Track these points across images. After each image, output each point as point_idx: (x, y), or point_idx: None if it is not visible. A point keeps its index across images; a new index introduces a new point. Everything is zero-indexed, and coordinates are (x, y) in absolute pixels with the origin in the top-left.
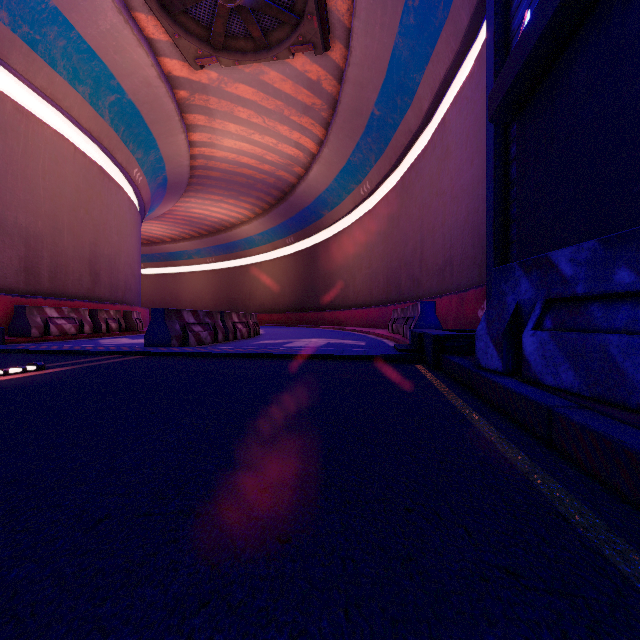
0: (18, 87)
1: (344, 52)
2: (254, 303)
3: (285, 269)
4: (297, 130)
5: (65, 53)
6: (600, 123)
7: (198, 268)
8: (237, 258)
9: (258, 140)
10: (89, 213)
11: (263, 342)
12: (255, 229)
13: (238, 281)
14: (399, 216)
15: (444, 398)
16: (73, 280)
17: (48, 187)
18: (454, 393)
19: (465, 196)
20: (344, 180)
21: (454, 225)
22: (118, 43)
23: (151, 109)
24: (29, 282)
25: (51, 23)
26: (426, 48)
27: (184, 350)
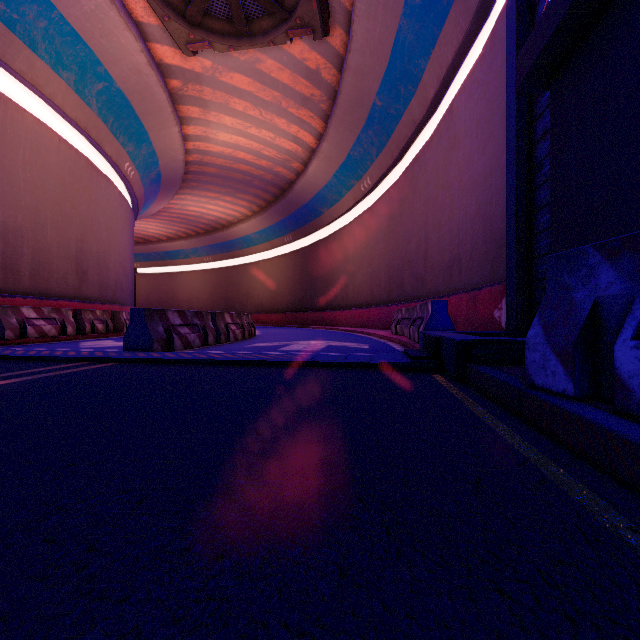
0: None
1: (344, 38)
2: (252, 303)
3: (283, 268)
4: (295, 123)
5: (46, 35)
6: None
7: (195, 267)
8: (234, 257)
9: (255, 134)
10: (75, 208)
11: (257, 345)
12: (253, 227)
13: (235, 280)
14: (402, 212)
15: (493, 432)
16: (57, 278)
17: (29, 179)
18: (502, 422)
19: (475, 187)
20: (344, 176)
21: (463, 219)
22: (104, 26)
23: (142, 99)
24: (7, 280)
25: (30, 1)
26: (433, 30)
27: (164, 356)
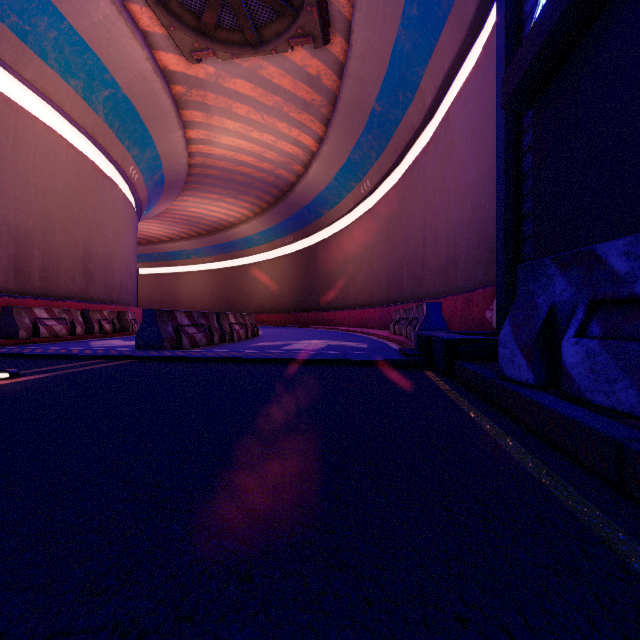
0: (7, 80)
1: (344, 46)
2: (253, 303)
3: (284, 269)
4: (296, 127)
5: (56, 45)
6: (638, 101)
7: (196, 268)
8: (236, 258)
9: (257, 137)
10: (83, 211)
11: (261, 344)
12: (254, 228)
13: (237, 281)
14: (400, 214)
15: (466, 415)
16: (66, 280)
17: (39, 184)
18: (476, 408)
19: (470, 193)
20: (344, 178)
21: (458, 223)
22: (111, 35)
23: (147, 105)
24: (19, 282)
25: (41, 13)
26: (429, 40)
27: (175, 354)
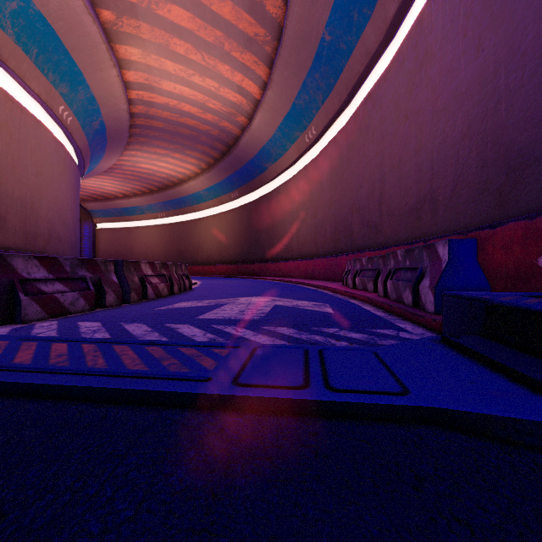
0: None
1: None
2: (202, 255)
3: (230, 223)
4: (239, 70)
5: None
6: None
7: (150, 223)
8: (186, 213)
9: (199, 83)
10: None
11: (177, 306)
12: (202, 184)
13: (187, 235)
14: (350, 158)
15: None
16: None
17: None
18: None
19: (463, 101)
20: (288, 128)
21: (439, 147)
22: None
23: (69, 29)
24: None
25: None
26: None
27: None
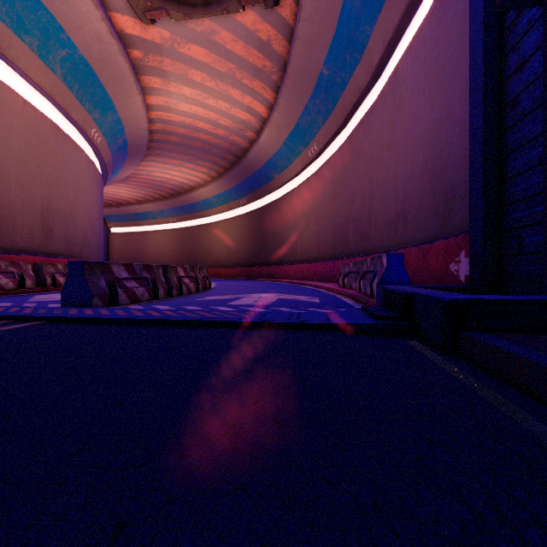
0: None
1: (294, 8)
2: (211, 258)
3: (239, 228)
4: (249, 94)
5: None
6: None
7: (161, 227)
8: (196, 218)
9: (212, 104)
10: (41, 168)
11: (208, 298)
12: (212, 191)
13: (197, 239)
14: (346, 174)
15: None
16: (22, 234)
17: None
18: None
19: (423, 144)
20: (293, 143)
21: (409, 176)
22: None
23: (105, 67)
24: None
25: None
26: None
27: (96, 313)
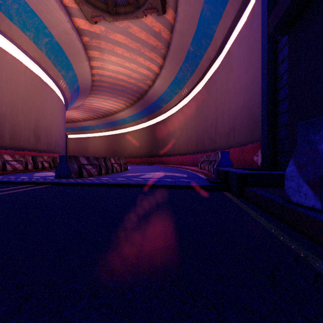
0: None
1: (174, 15)
2: (126, 153)
3: (142, 135)
4: (148, 60)
5: (18, 12)
6: None
7: (97, 134)
8: (117, 129)
9: (127, 66)
10: (34, 103)
11: (128, 174)
12: (126, 114)
13: (118, 141)
14: (203, 106)
15: (270, 232)
16: (24, 140)
17: (9, 88)
18: (273, 225)
19: (243, 92)
20: (173, 87)
21: (236, 108)
22: (48, 7)
23: (68, 47)
24: None
25: None
26: (220, 10)
27: (76, 181)
